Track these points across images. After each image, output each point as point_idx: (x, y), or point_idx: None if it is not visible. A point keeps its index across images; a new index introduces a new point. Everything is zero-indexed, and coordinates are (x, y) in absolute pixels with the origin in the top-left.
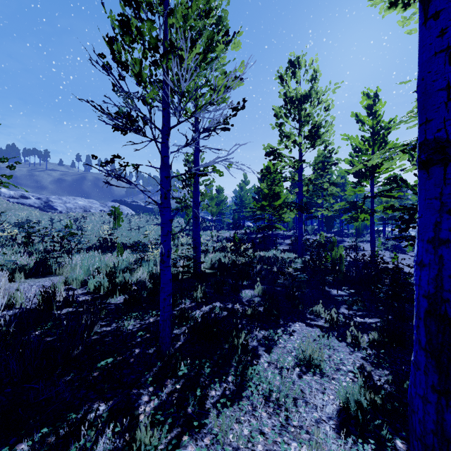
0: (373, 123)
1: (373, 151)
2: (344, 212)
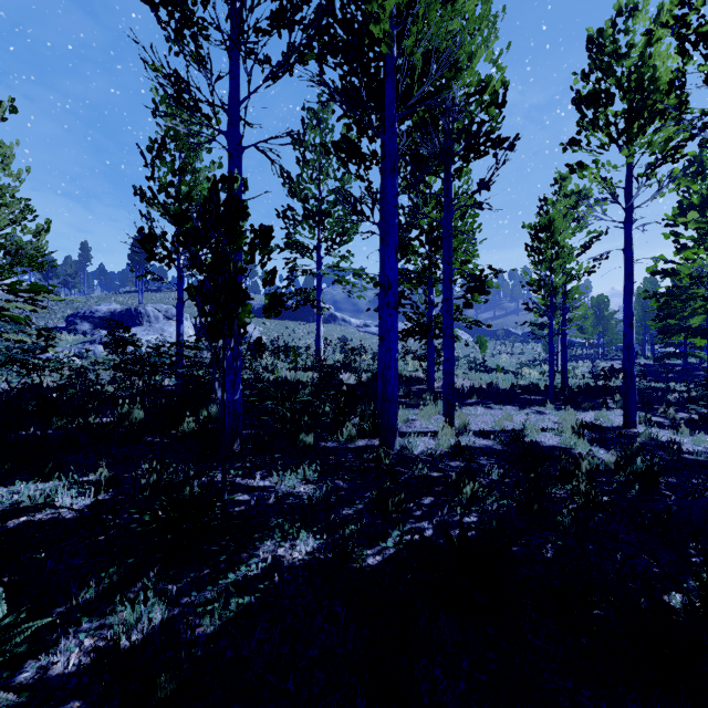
0: None
1: None
2: None
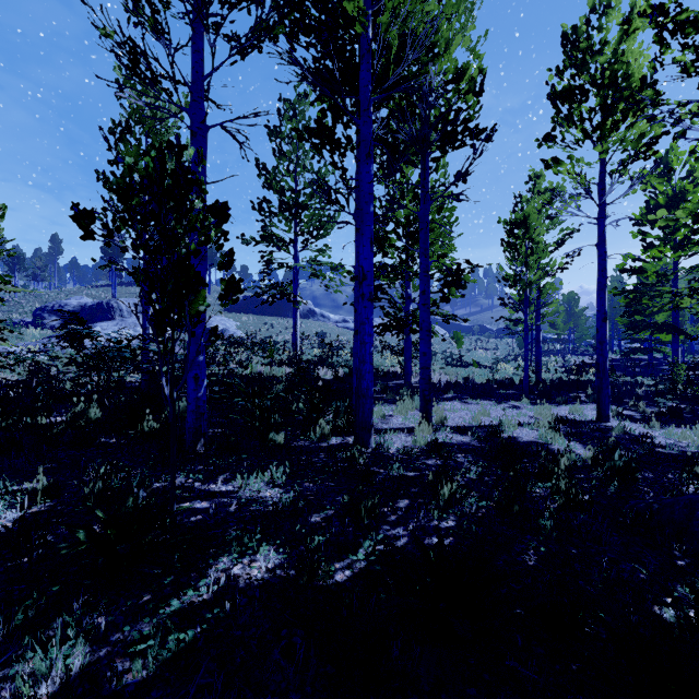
0: None
1: None
2: None
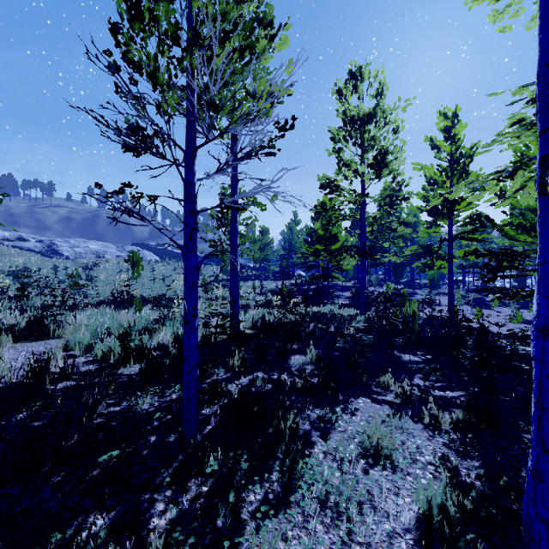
0: (451, 149)
1: (451, 183)
2: (417, 258)
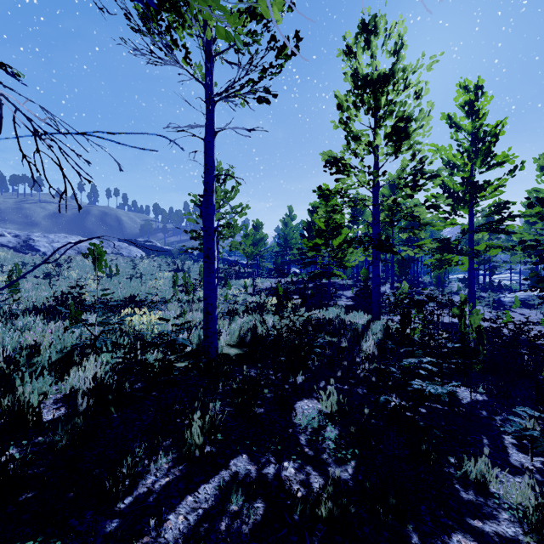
0: (473, 127)
1: (472, 167)
2: (446, 252)
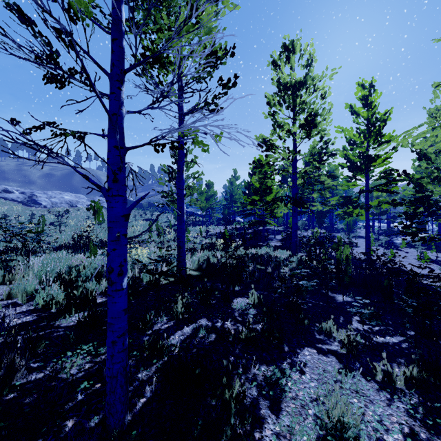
0: (368, 115)
1: (368, 143)
2: (342, 207)
